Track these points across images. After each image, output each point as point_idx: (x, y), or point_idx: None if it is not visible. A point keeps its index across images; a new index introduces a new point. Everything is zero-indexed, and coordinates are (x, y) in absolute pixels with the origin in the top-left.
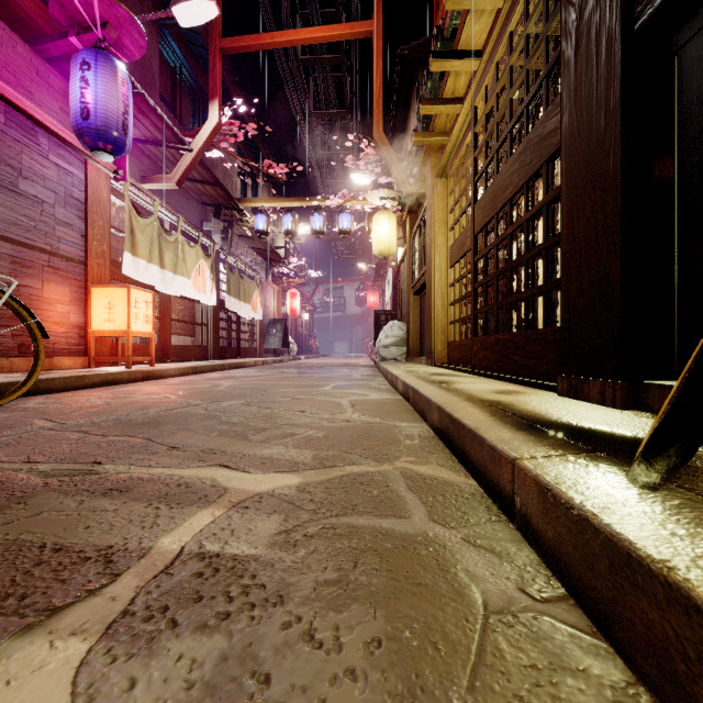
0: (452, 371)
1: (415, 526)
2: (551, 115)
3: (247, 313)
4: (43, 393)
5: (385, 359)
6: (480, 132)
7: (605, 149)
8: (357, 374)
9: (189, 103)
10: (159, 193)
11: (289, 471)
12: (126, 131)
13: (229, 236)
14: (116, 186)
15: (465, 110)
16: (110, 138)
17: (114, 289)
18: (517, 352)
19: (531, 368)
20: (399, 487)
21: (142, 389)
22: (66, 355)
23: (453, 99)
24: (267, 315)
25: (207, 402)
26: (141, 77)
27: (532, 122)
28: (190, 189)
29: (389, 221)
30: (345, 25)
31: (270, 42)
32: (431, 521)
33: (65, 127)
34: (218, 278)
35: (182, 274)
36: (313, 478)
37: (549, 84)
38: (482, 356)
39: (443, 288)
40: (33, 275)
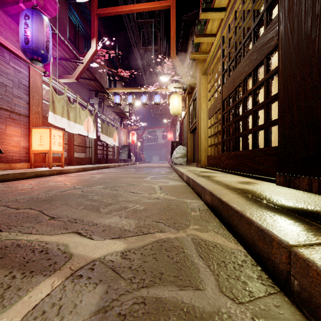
0: (210, 170)
1: (210, 301)
2: (270, 30)
3: (111, 142)
4: (2, 182)
5: (176, 164)
6: (225, 49)
7: (312, 39)
8: (163, 171)
9: (83, 42)
10: (68, 84)
11: (118, 238)
12: (48, 50)
13: (102, 105)
14: (45, 79)
15: (217, 39)
16: (39, 54)
17: (43, 129)
18: (248, 160)
19: (256, 169)
20: (191, 253)
21: (54, 179)
22: (19, 162)
23: (210, 34)
24: (121, 143)
25: (84, 187)
26: (58, 27)
27: (256, 37)
28: (83, 83)
29: (178, 98)
30: (157, 2)
31: (121, 10)
32: (221, 293)
33: (19, 50)
34: (96, 125)
35: (79, 123)
36: (133, 244)
37: (268, 14)
38: (227, 162)
39: (205, 129)
40: (1, 122)
